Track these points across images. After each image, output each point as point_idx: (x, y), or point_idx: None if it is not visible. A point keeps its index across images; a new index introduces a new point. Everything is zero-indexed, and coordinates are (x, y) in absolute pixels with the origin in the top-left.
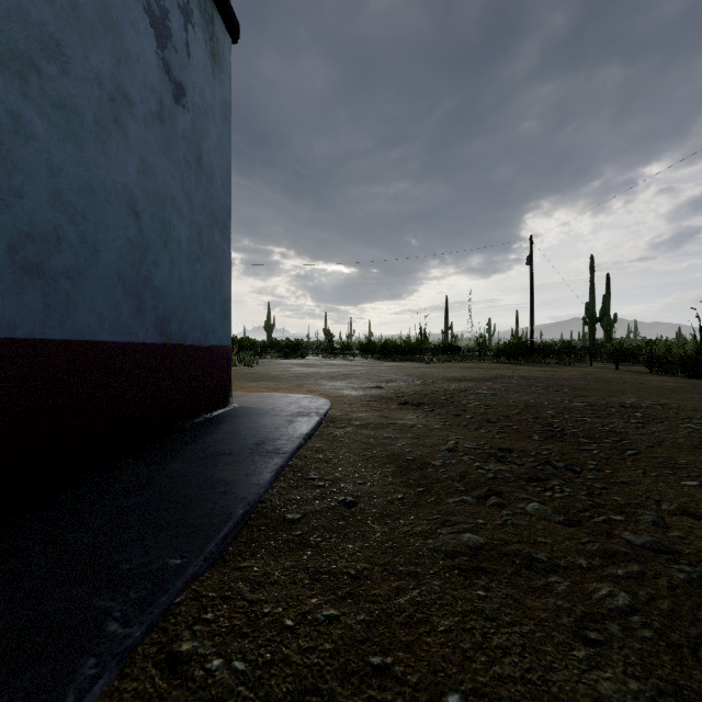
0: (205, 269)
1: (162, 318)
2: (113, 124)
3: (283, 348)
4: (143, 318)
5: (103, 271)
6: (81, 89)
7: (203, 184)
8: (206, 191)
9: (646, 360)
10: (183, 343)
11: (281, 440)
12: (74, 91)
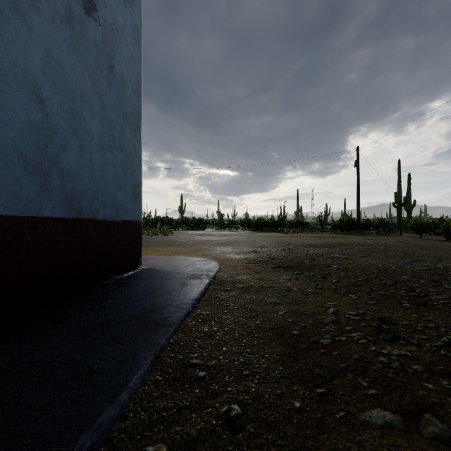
0: (117, 158)
1: (71, 196)
2: (11, 10)
3: (190, 223)
4: (49, 195)
5: None
6: None
7: (114, 89)
8: (118, 95)
9: (443, 231)
10: (94, 218)
11: (170, 306)
12: None
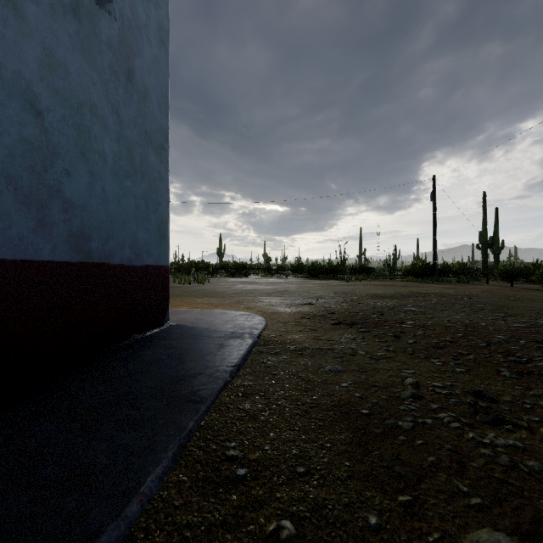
0: (137, 187)
1: (78, 234)
2: None
3: (230, 269)
4: (48, 233)
5: None
6: None
7: (134, 101)
8: (139, 108)
9: (539, 279)
10: (108, 262)
11: (203, 376)
12: None
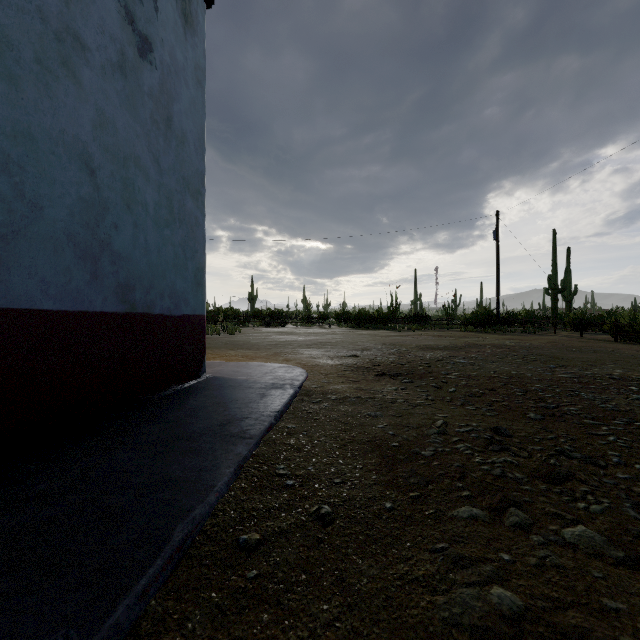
0: (176, 235)
1: (124, 285)
2: (61, 67)
3: (264, 317)
4: (100, 285)
5: (47, 231)
6: (17, 20)
7: (173, 147)
8: (177, 155)
9: (611, 329)
10: (150, 312)
11: (249, 419)
12: (6, 20)
